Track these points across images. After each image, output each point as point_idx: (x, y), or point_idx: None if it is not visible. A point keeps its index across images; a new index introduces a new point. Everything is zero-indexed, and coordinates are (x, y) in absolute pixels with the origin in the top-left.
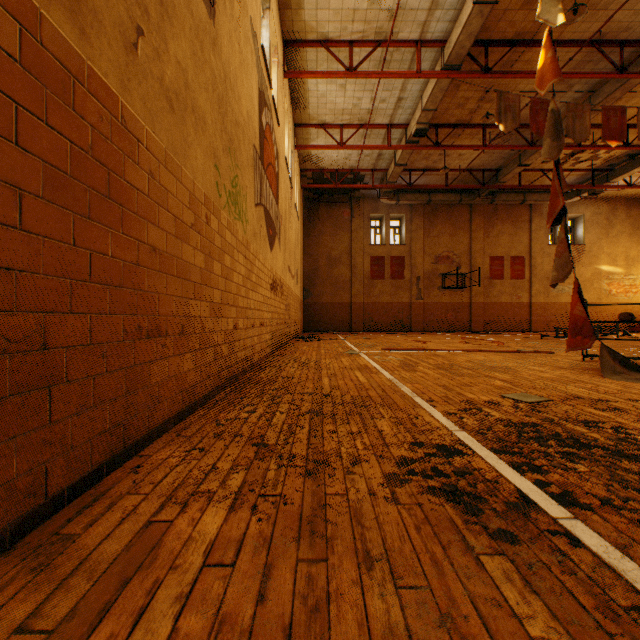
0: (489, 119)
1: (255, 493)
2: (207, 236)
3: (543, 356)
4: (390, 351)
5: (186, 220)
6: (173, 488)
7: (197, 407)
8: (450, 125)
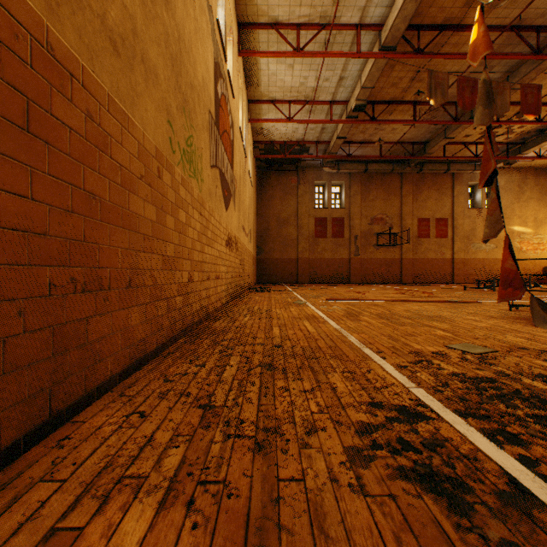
0: (420, 96)
1: (194, 478)
2: (159, 190)
3: (472, 306)
4: (334, 301)
5: (134, 170)
6: (97, 471)
7: (147, 360)
8: (385, 102)
